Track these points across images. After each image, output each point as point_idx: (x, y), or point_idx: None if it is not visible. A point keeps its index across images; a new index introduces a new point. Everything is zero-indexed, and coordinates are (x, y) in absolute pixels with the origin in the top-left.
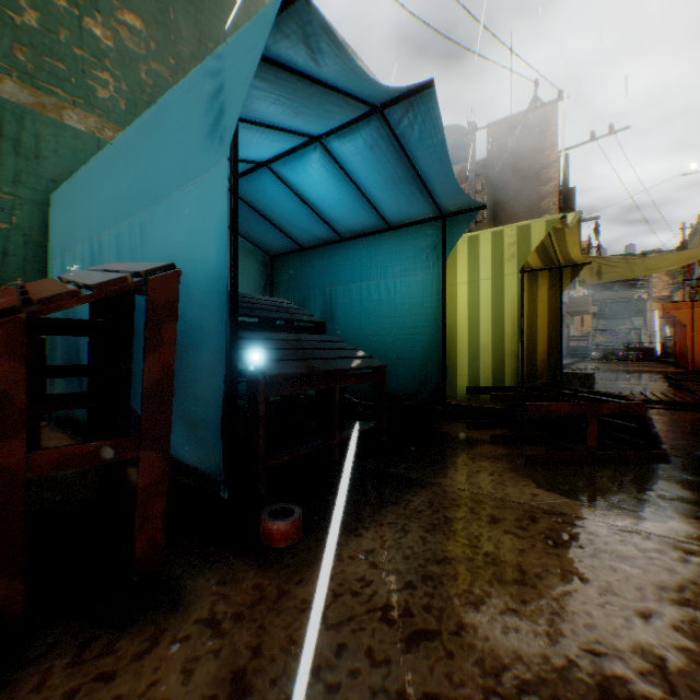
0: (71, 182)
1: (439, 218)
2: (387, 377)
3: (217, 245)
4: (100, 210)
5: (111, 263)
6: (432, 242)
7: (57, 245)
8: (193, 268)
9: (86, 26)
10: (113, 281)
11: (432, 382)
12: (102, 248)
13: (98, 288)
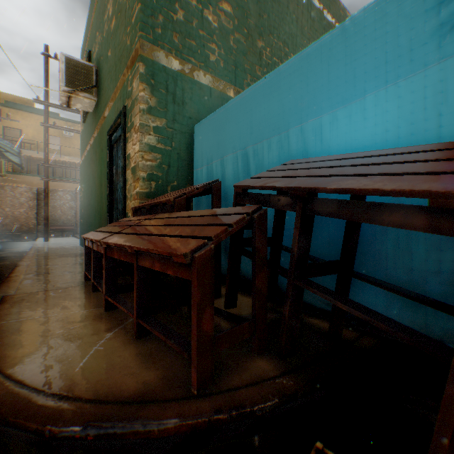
0: (217, 113)
1: None
2: None
3: None
4: (252, 126)
5: (269, 162)
6: None
7: (200, 157)
8: None
9: (204, 15)
10: None
11: None
12: (254, 153)
13: None
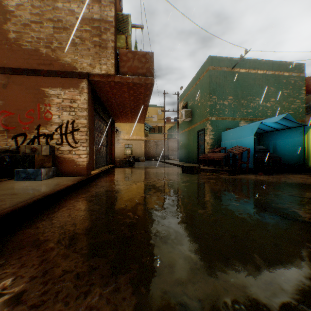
0: (226, 132)
1: (302, 126)
2: (289, 161)
3: (252, 144)
4: (232, 137)
5: (235, 144)
6: (300, 131)
7: (222, 140)
8: (248, 146)
9: (224, 103)
10: (245, 150)
11: (301, 162)
12: (233, 142)
13: (244, 151)
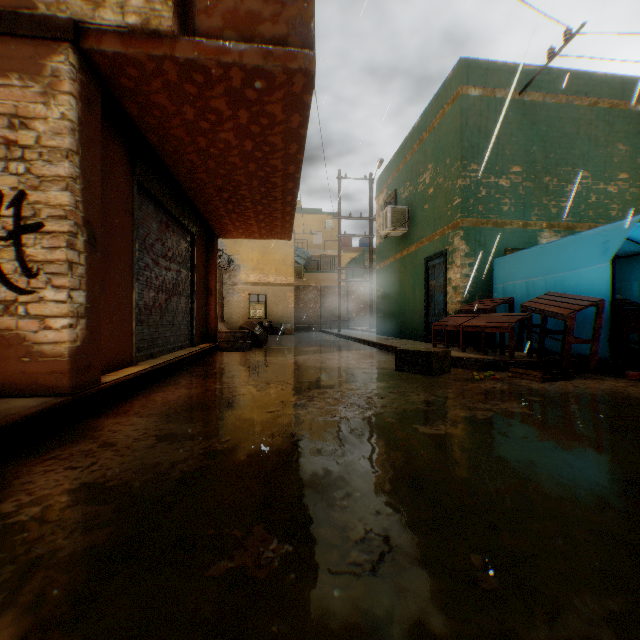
0: (510, 257)
1: None
2: None
3: (603, 287)
4: (531, 270)
5: (540, 289)
6: None
7: (498, 279)
8: (590, 294)
9: (499, 183)
10: (588, 304)
11: None
12: (532, 283)
13: (586, 306)
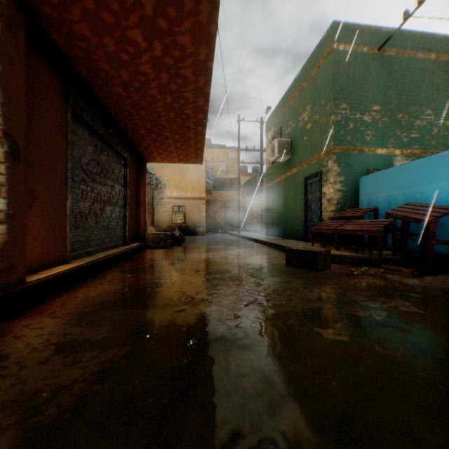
0: (373, 175)
1: None
2: None
3: None
4: (392, 185)
5: (400, 200)
6: None
7: (363, 193)
8: (446, 203)
9: (363, 119)
10: (448, 212)
11: None
12: (393, 196)
13: (446, 213)
